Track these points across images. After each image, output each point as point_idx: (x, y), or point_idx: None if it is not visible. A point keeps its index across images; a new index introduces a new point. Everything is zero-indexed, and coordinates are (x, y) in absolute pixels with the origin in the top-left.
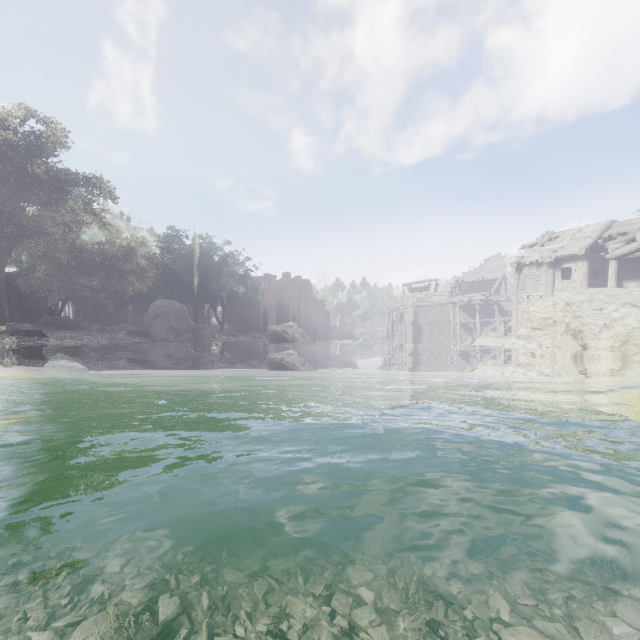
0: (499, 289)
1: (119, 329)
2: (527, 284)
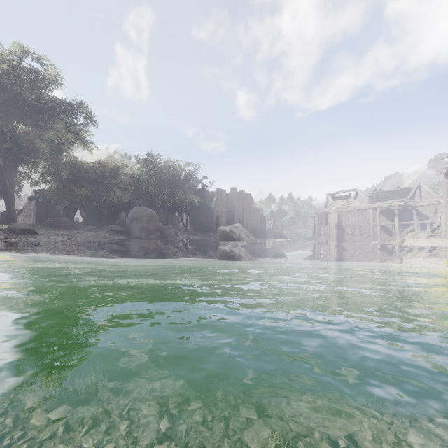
0: (413, 196)
1: (107, 229)
2: None
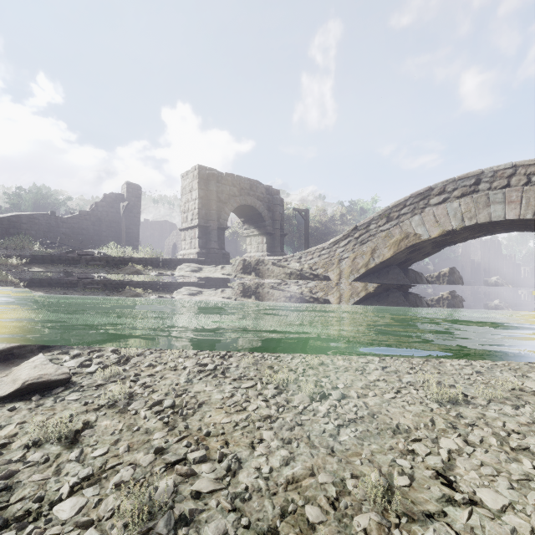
0: None
1: None
2: None
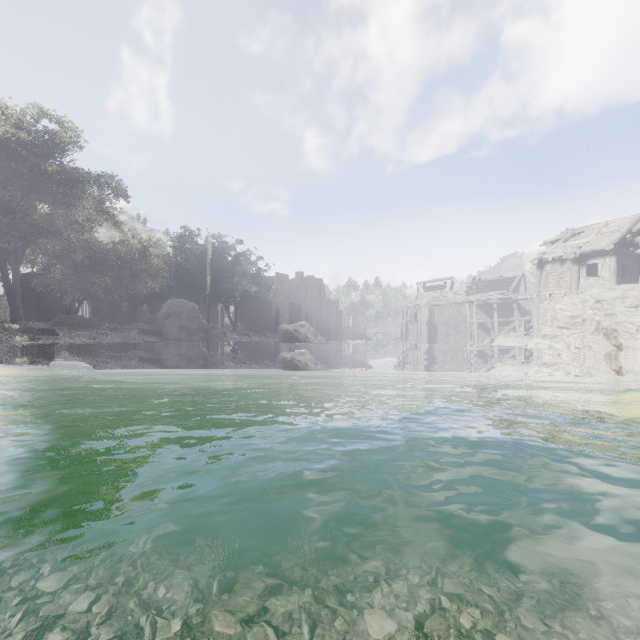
0: (518, 287)
1: (132, 328)
2: (549, 281)
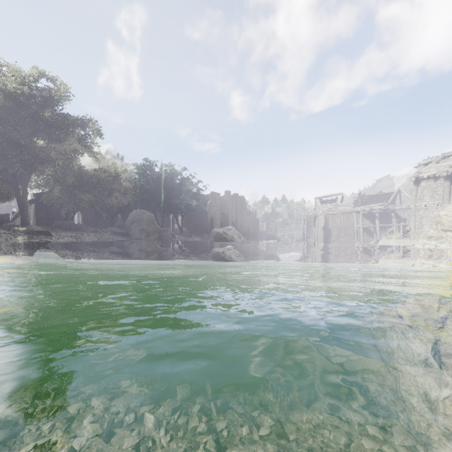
0: (394, 200)
1: (108, 231)
2: (425, 194)
